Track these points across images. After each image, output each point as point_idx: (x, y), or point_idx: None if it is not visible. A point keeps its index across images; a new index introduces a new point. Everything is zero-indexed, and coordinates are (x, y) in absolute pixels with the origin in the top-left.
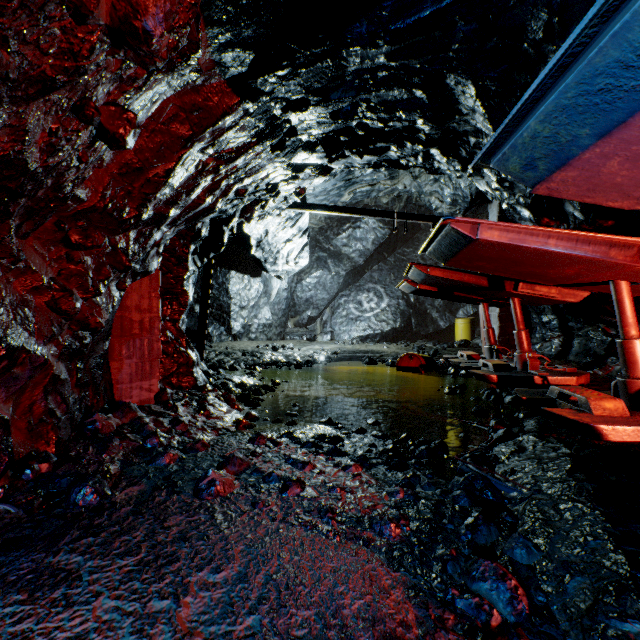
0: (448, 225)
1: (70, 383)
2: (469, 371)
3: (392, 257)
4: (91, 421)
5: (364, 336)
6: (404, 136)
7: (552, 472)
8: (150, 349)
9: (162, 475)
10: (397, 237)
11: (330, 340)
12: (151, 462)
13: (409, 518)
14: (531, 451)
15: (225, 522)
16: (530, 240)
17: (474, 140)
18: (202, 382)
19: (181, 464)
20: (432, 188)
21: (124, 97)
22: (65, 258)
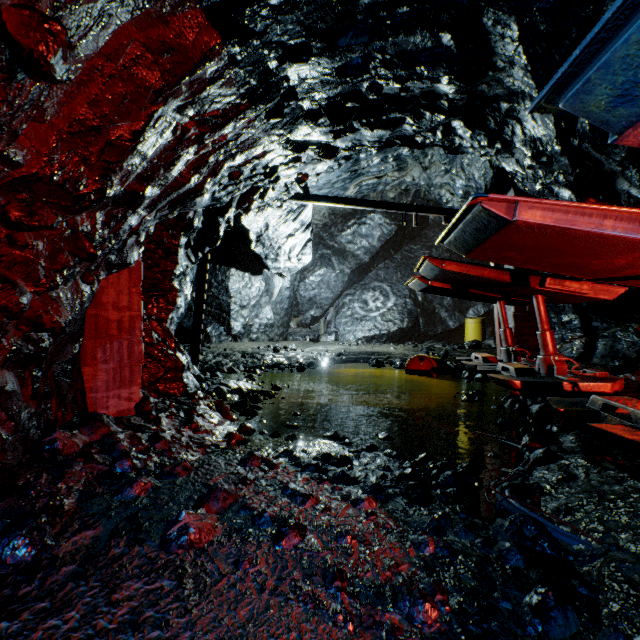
0: (478, 205)
1: (20, 395)
2: (488, 376)
3: (399, 254)
4: (50, 440)
5: (370, 336)
6: (422, 104)
7: (627, 516)
8: (130, 352)
9: (127, 513)
10: (404, 233)
11: (334, 341)
12: (117, 493)
13: (446, 588)
14: (584, 480)
15: (195, 594)
16: (581, 221)
17: (507, 106)
18: (193, 388)
19: (153, 496)
20: (443, 180)
21: (49, 4)
22: (6, 241)
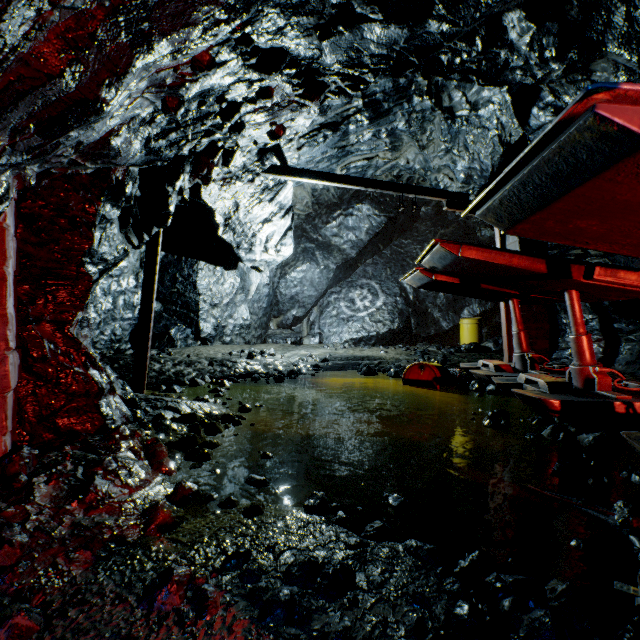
0: (584, 115)
1: None
2: (512, 391)
3: (388, 249)
4: None
5: (357, 339)
6: None
7: None
8: None
9: None
10: (394, 226)
11: (318, 343)
12: None
13: None
14: None
15: None
16: None
17: None
18: (117, 420)
19: None
20: (442, 161)
21: None
22: None
